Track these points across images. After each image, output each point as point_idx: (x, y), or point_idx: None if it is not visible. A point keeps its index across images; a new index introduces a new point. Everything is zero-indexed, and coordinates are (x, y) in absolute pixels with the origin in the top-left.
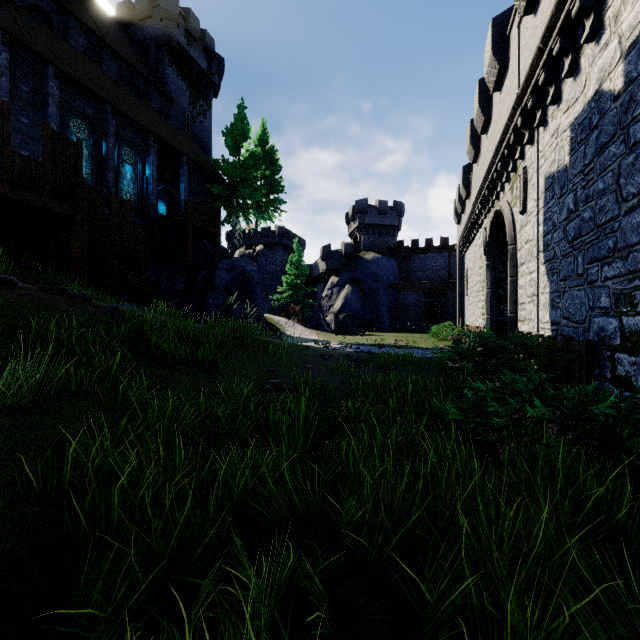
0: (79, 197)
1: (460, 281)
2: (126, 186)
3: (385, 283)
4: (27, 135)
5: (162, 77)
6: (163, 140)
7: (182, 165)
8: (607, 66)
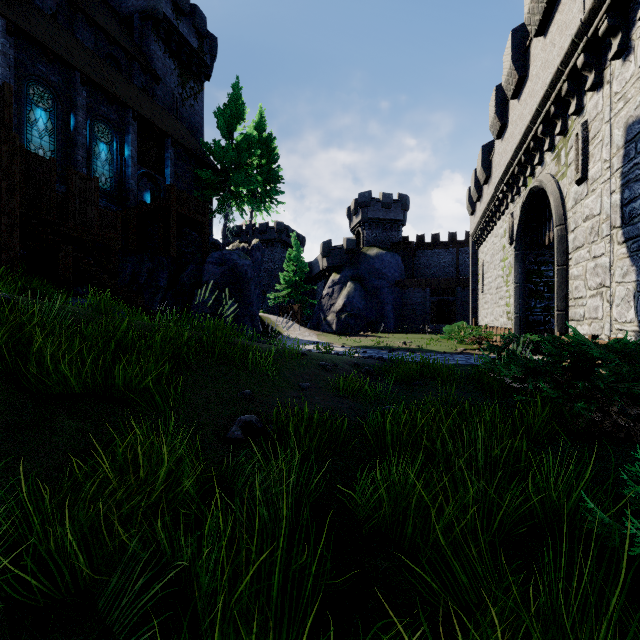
0: (6, 158)
1: (473, 277)
2: (100, 167)
3: (390, 280)
4: None
5: (147, 53)
6: (144, 118)
7: (167, 148)
8: None
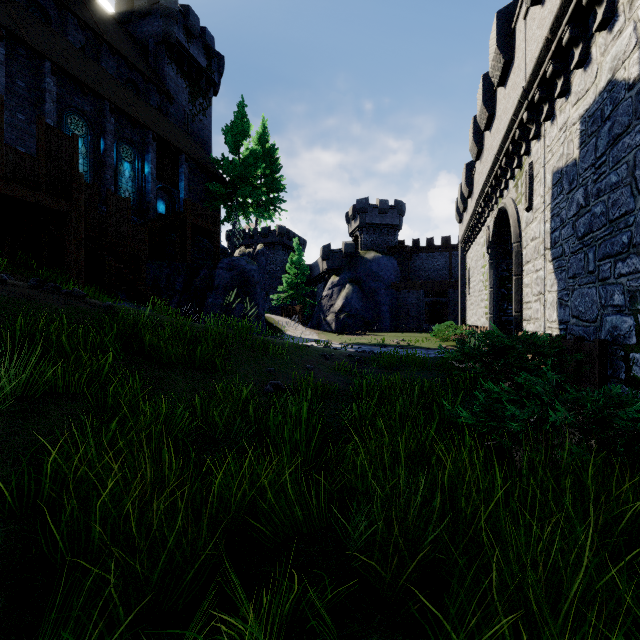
0: (75, 193)
1: (462, 280)
2: (125, 184)
3: (386, 283)
4: (23, 132)
5: (161, 75)
6: (162, 138)
7: (181, 163)
8: (621, 54)
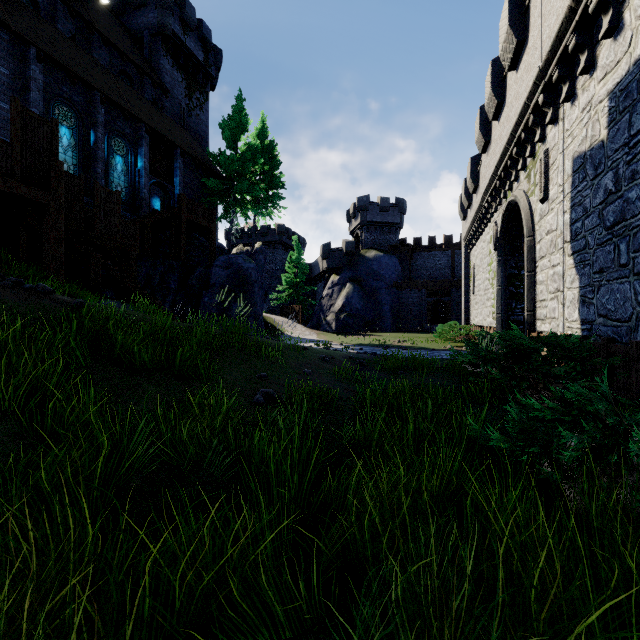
0: (54, 182)
1: (465, 279)
2: (116, 178)
3: (387, 282)
4: (7, 121)
5: (157, 67)
6: (156, 131)
7: (177, 158)
8: None
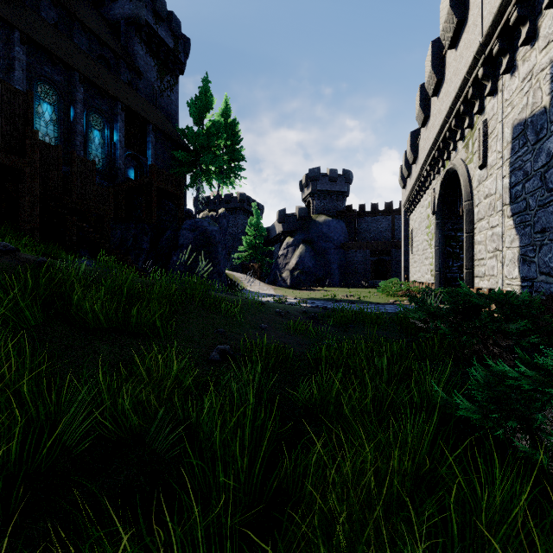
0: (29, 150)
1: (405, 241)
2: (94, 150)
3: (335, 243)
4: None
5: (132, 53)
6: (130, 108)
7: (149, 133)
8: None
